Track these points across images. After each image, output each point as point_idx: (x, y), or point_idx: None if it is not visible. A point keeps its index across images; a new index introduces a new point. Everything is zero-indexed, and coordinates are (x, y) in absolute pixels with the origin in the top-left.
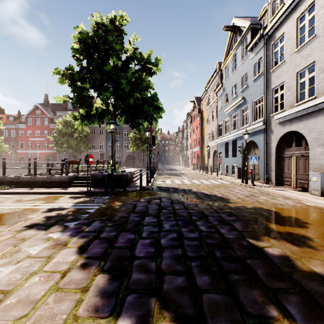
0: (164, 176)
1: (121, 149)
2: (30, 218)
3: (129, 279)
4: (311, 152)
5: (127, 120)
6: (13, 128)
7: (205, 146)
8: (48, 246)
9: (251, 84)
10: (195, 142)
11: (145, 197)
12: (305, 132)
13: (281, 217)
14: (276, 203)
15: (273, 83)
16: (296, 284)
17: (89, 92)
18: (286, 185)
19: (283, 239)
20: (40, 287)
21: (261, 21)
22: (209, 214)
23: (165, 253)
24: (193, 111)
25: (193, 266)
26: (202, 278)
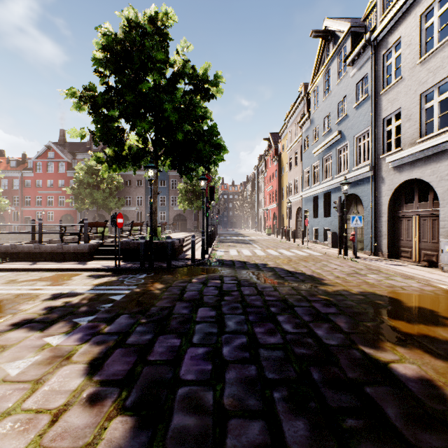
0: (227, 244)
1: (167, 205)
2: (21, 311)
3: (168, 426)
4: (442, 210)
5: (174, 164)
6: (16, 177)
7: (285, 201)
8: (40, 360)
9: (352, 112)
10: (270, 196)
11: (199, 275)
12: (433, 180)
13: (406, 309)
14: (393, 285)
15: (385, 110)
16: None
17: (118, 123)
18: (404, 257)
19: (417, 346)
20: (9, 445)
21: (367, 21)
22: (295, 303)
23: (229, 374)
24: (267, 152)
25: (276, 400)
26: (294, 424)
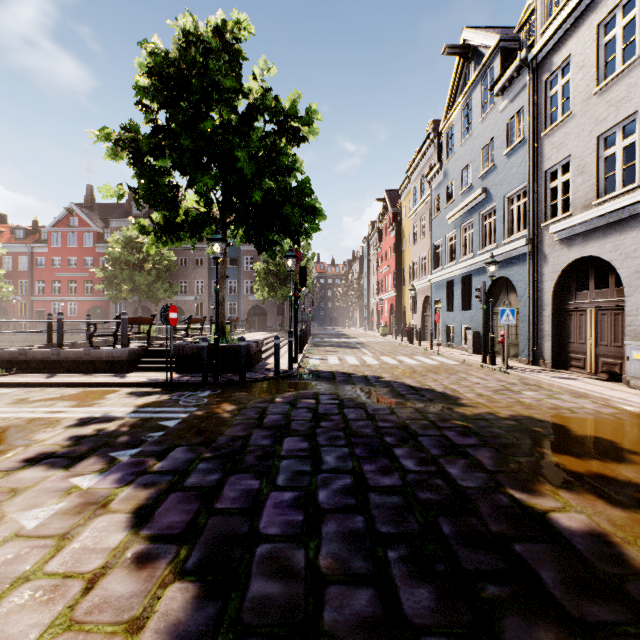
0: (325, 349)
1: (239, 294)
2: (37, 442)
3: (244, 595)
4: (628, 300)
5: (250, 235)
6: (24, 253)
7: (407, 288)
8: (67, 508)
9: (502, 162)
10: (386, 281)
11: (285, 393)
12: (615, 258)
13: (574, 439)
14: (558, 406)
15: (548, 160)
16: (638, 609)
17: (171, 177)
18: (575, 367)
19: (588, 490)
20: (29, 620)
21: (523, 33)
22: (420, 431)
23: (327, 527)
24: (382, 218)
25: (391, 560)
26: (415, 592)
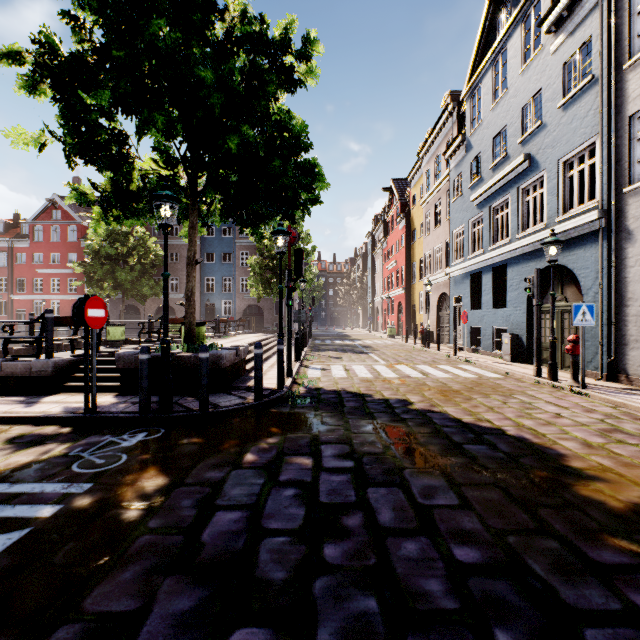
0: (327, 354)
1: (234, 292)
2: None
3: None
4: None
5: (228, 208)
6: (4, 249)
7: (418, 284)
8: None
9: (555, 116)
10: (392, 277)
11: (265, 438)
12: None
13: None
14: None
15: (635, 99)
16: None
17: (116, 123)
18: None
19: None
20: None
21: None
22: (566, 591)
23: None
24: (388, 210)
25: None
26: None
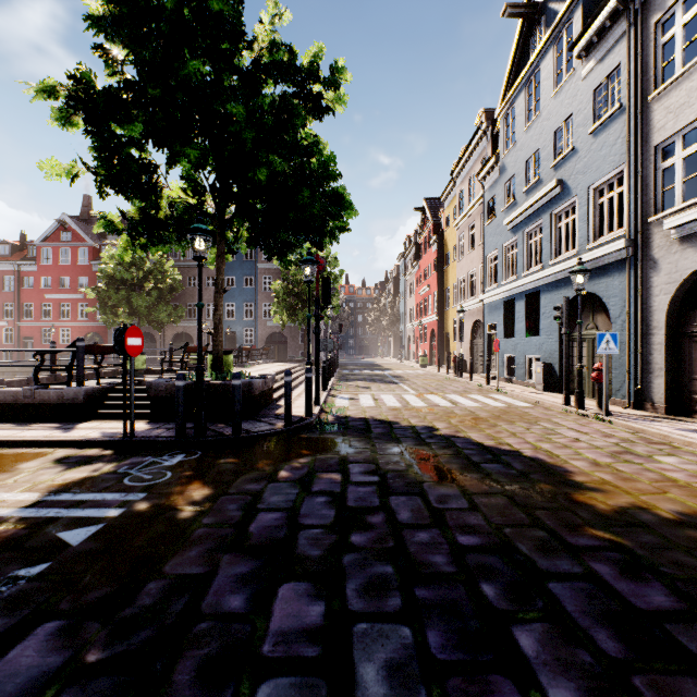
0: (355, 384)
1: (256, 318)
2: None
3: None
4: None
5: (256, 236)
6: (10, 272)
7: (451, 310)
8: None
9: (586, 143)
10: (425, 303)
11: (296, 459)
12: None
13: None
14: None
15: (659, 130)
16: None
17: (146, 153)
18: None
19: None
20: None
21: None
22: (542, 562)
23: None
24: (420, 231)
25: None
26: None
